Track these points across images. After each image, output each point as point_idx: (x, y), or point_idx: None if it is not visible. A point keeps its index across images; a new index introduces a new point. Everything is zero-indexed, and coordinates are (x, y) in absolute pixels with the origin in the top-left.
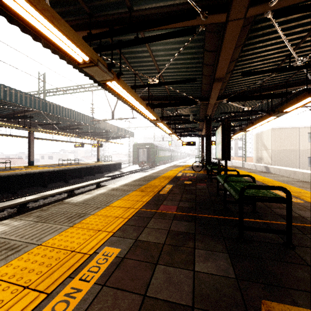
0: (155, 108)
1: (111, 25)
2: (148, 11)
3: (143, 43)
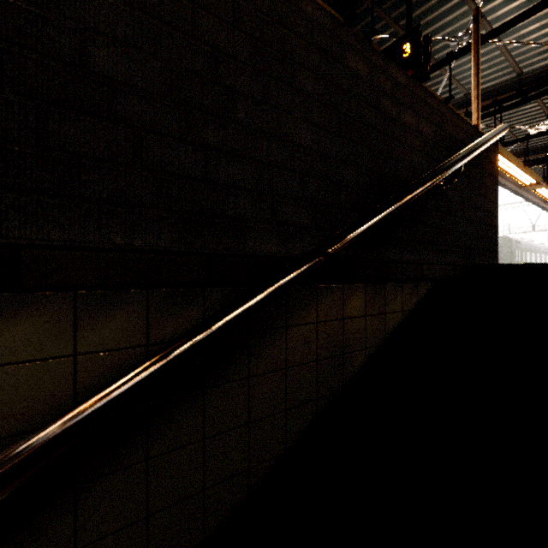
0: (531, 166)
1: (492, 98)
2: (544, 68)
3: (534, 99)
